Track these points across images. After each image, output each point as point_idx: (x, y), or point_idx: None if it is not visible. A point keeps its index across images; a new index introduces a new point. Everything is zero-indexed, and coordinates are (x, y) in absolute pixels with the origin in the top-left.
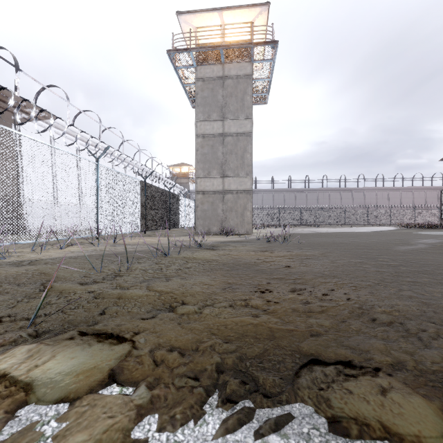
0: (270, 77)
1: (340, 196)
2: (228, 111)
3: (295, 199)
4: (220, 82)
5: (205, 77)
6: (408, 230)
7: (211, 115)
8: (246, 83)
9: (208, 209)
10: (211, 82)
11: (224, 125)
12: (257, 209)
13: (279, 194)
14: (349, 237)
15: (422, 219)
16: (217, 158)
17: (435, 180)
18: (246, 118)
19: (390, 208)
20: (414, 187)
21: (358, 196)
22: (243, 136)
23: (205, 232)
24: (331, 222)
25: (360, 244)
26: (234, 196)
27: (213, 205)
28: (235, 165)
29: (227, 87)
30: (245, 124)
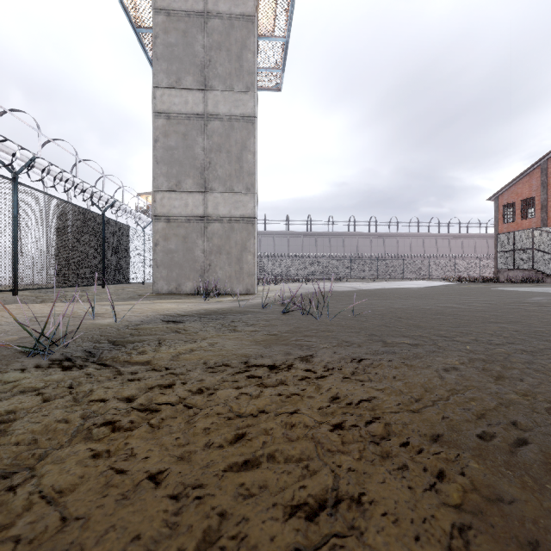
0: (286, 36)
1: (370, 243)
2: (214, 74)
3: (316, 246)
4: (199, 22)
5: (172, 9)
6: (470, 285)
7: (182, 78)
8: (245, 29)
9: (176, 249)
10: (182, 18)
11: (207, 99)
12: (268, 257)
13: (296, 238)
14: (420, 298)
15: (462, 272)
16: (193, 157)
17: (471, 227)
18: (246, 90)
19: (425, 258)
20: (451, 234)
21: (390, 244)
22: (240, 122)
23: (171, 292)
24: (362, 275)
25: (482, 316)
26: (226, 226)
27: (186, 241)
28: (227, 171)
29: (212, 32)
30: (244, 100)
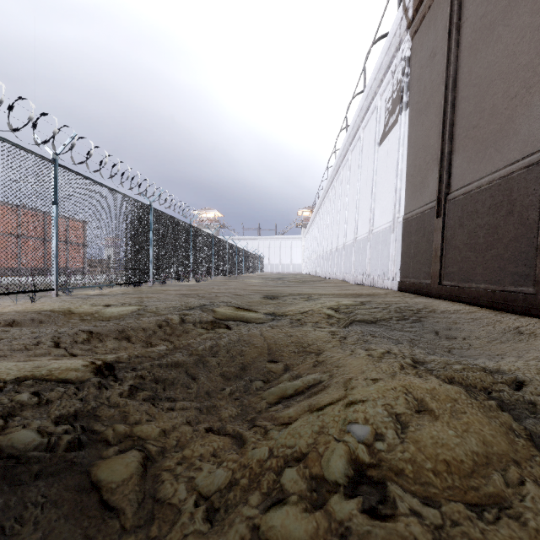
0: None
1: None
2: None
3: None
4: None
5: None
6: None
7: None
8: None
9: None
10: None
11: None
12: None
13: None
14: None
15: None
16: None
17: None
18: None
19: None
20: None
21: None
22: None
23: None
24: None
25: None
26: None
27: None
28: None
29: None
30: None
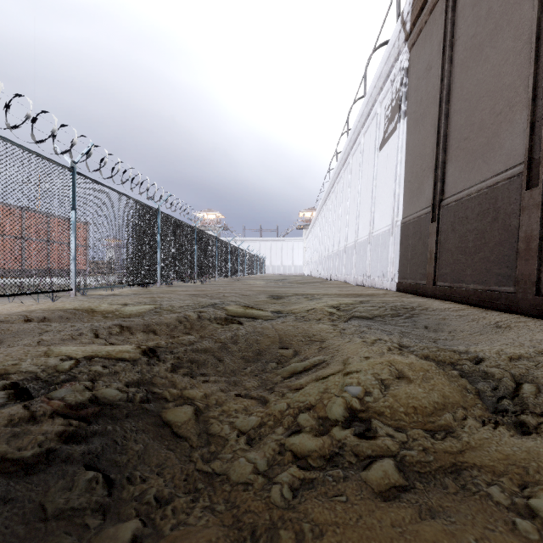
0: None
1: None
2: None
3: None
4: None
5: None
6: None
7: None
8: None
9: None
10: None
11: None
12: None
13: None
14: None
15: None
16: None
17: None
18: None
19: None
20: None
21: None
22: None
23: None
24: None
25: None
26: None
27: None
28: None
29: None
30: None
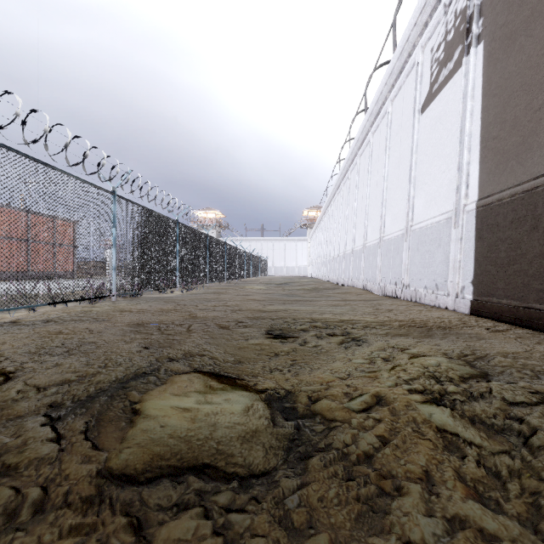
0: None
1: None
2: None
3: None
4: None
5: None
6: None
7: None
8: None
9: None
10: None
11: None
12: None
13: None
14: None
15: None
16: None
17: None
18: None
19: None
20: None
21: None
22: None
23: None
24: None
25: None
26: None
27: None
28: None
29: None
30: None
